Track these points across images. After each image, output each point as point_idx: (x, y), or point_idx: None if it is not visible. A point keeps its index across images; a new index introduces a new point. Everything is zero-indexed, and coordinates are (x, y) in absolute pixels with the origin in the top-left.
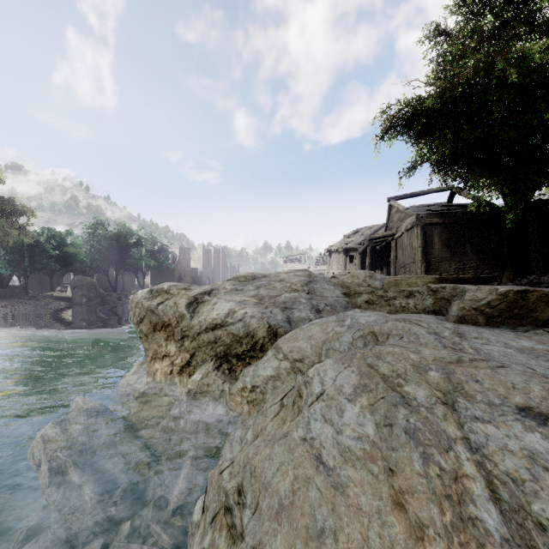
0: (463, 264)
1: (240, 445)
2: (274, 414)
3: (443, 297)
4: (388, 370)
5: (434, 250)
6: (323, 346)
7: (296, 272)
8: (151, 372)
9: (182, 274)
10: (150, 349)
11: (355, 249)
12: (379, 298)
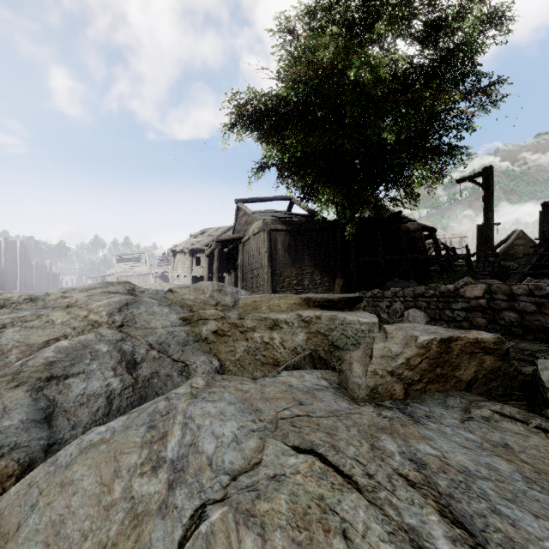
0: (302, 270)
1: None
2: None
3: (319, 330)
4: None
5: (279, 255)
6: None
7: (107, 287)
8: None
9: None
10: None
11: (202, 250)
12: (232, 328)
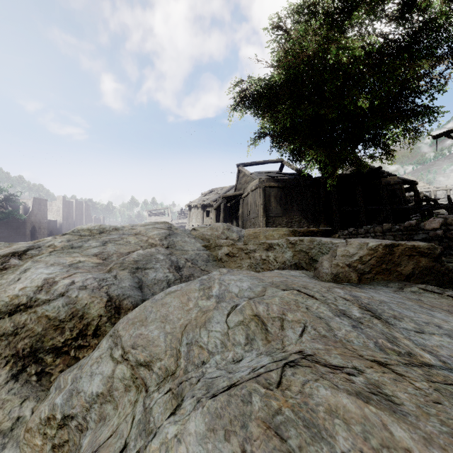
0: (291, 219)
1: None
2: None
3: (302, 249)
4: None
5: (272, 207)
6: (183, 336)
7: (155, 224)
8: None
9: (36, 226)
10: None
11: (211, 205)
12: (239, 251)
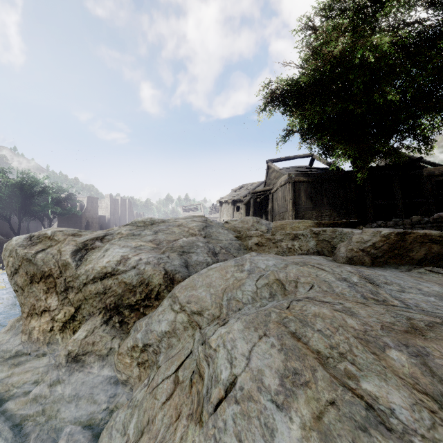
0: (321, 213)
1: (122, 436)
2: (166, 396)
3: (325, 239)
4: (323, 344)
5: (301, 201)
6: (224, 295)
7: (193, 218)
8: (26, 331)
9: (90, 220)
10: (26, 304)
11: (241, 200)
12: (268, 241)
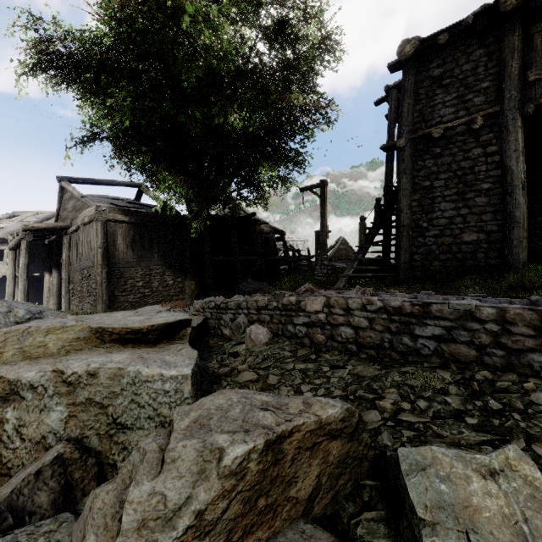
0: (150, 270)
1: None
2: None
3: (93, 398)
4: None
5: (119, 252)
6: None
7: None
8: None
9: None
10: None
11: (7, 240)
12: None
